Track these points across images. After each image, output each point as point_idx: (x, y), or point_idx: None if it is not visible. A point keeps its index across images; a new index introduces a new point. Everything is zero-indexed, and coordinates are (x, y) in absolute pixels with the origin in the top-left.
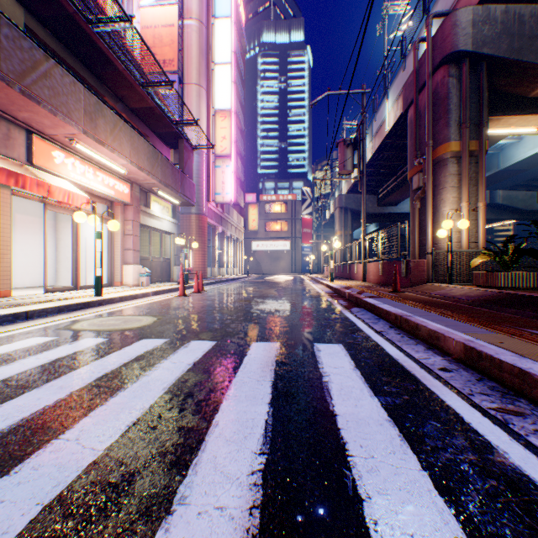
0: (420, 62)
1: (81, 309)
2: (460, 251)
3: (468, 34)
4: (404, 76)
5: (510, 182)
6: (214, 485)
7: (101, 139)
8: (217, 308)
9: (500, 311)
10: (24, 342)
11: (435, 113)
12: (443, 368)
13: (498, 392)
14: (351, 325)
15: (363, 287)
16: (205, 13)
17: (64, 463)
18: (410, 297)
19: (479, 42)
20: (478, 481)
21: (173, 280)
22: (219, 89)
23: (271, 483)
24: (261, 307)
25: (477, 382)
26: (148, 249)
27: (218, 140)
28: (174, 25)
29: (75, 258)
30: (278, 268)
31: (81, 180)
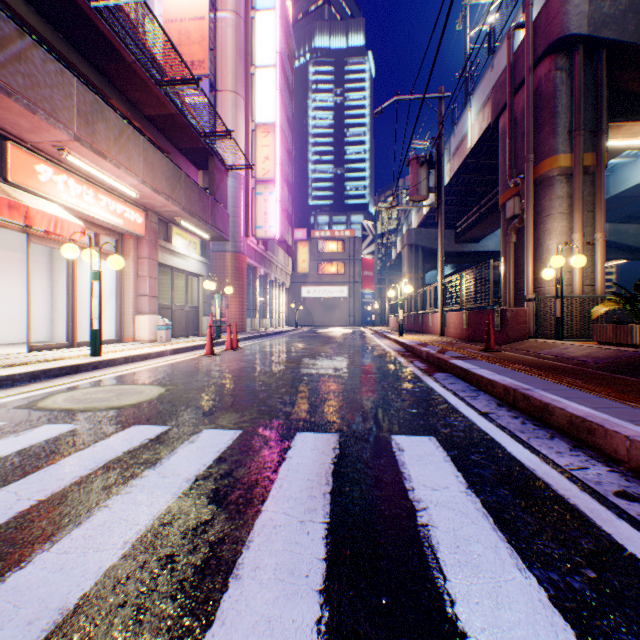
0: (516, 54)
1: (66, 375)
2: (572, 297)
3: (583, 13)
4: (493, 76)
5: (619, 213)
6: None
7: (101, 150)
8: (251, 374)
9: None
10: None
11: (536, 118)
12: (622, 492)
13: None
14: (441, 402)
15: (443, 343)
16: (243, 3)
17: None
18: (512, 357)
19: (597, 23)
20: None
21: (202, 334)
22: (261, 98)
23: None
24: (312, 371)
25: None
26: (171, 295)
27: (259, 161)
28: (204, 18)
29: (71, 306)
30: (333, 319)
31: (78, 204)
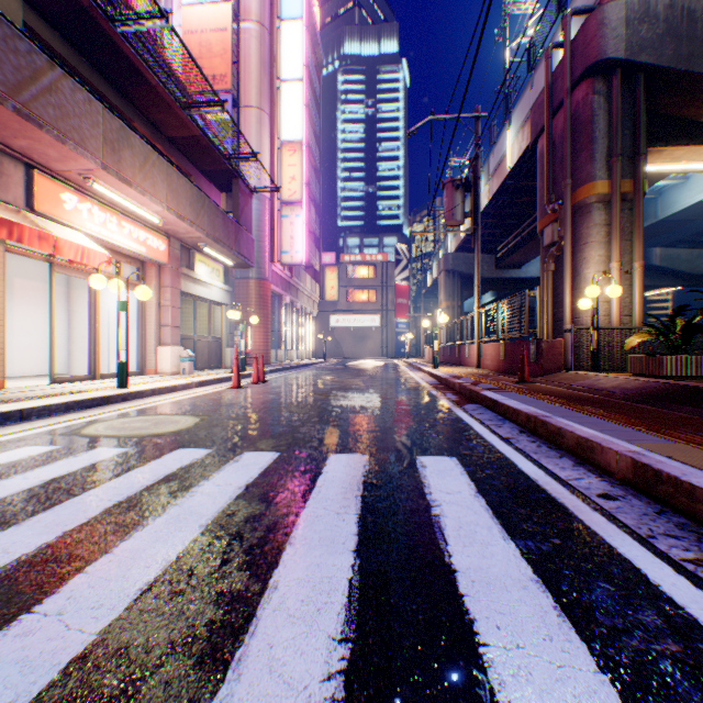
0: (555, 75)
1: (97, 406)
2: (609, 328)
3: (620, 37)
4: (532, 95)
5: (671, 237)
6: (267, 701)
7: (127, 178)
8: (282, 405)
9: (671, 409)
10: (12, 454)
11: (574, 142)
12: (604, 494)
13: (691, 534)
14: (466, 429)
15: (478, 375)
16: (268, 13)
17: (32, 658)
18: (544, 389)
19: (635, 47)
20: (693, 693)
21: (225, 366)
22: (287, 114)
23: (360, 698)
24: (342, 403)
25: (658, 516)
26: (192, 325)
27: (285, 182)
28: (227, 29)
29: (93, 337)
30: (364, 350)
31: (101, 232)
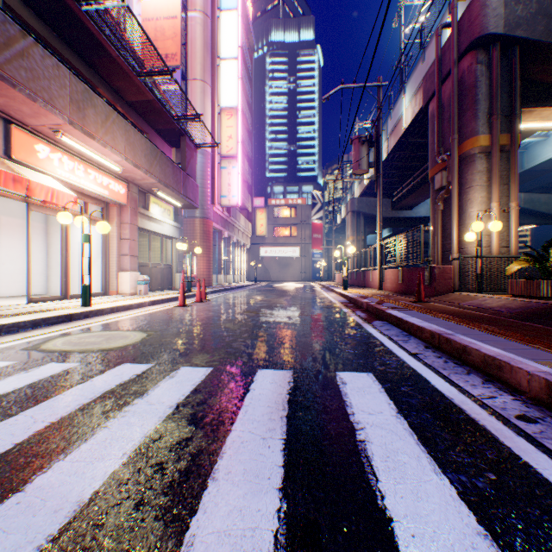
0: (443, 50)
1: (62, 323)
2: (490, 257)
3: (500, 15)
4: (424, 68)
5: (532, 185)
6: None
7: (90, 132)
8: (218, 322)
9: None
10: None
11: (460, 104)
12: (522, 416)
13: None
14: (378, 344)
15: (381, 296)
16: (210, 4)
17: None
18: (439, 308)
19: (512, 24)
20: None
21: (175, 288)
22: (225, 86)
23: None
24: (269, 319)
25: None
26: (148, 255)
27: (223, 140)
28: (177, 17)
29: (64, 264)
30: (287, 275)
31: (70, 177)
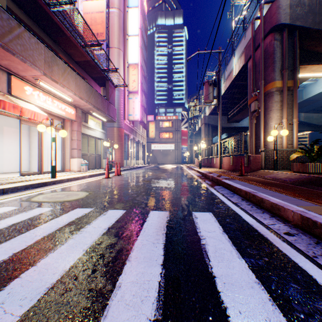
0: (256, 32)
1: (40, 187)
2: (282, 150)
3: (287, 13)
4: (245, 41)
5: (308, 108)
6: None
7: (55, 79)
8: (128, 186)
9: (314, 189)
10: None
11: (265, 63)
12: (287, 233)
13: None
14: (216, 198)
15: (220, 172)
16: (122, 4)
17: None
18: (252, 179)
19: (294, 18)
20: None
21: (102, 168)
22: (131, 51)
23: None
24: (157, 185)
25: (316, 245)
26: (87, 148)
27: (130, 82)
28: (103, 12)
29: (40, 154)
30: (167, 160)
31: (44, 105)
